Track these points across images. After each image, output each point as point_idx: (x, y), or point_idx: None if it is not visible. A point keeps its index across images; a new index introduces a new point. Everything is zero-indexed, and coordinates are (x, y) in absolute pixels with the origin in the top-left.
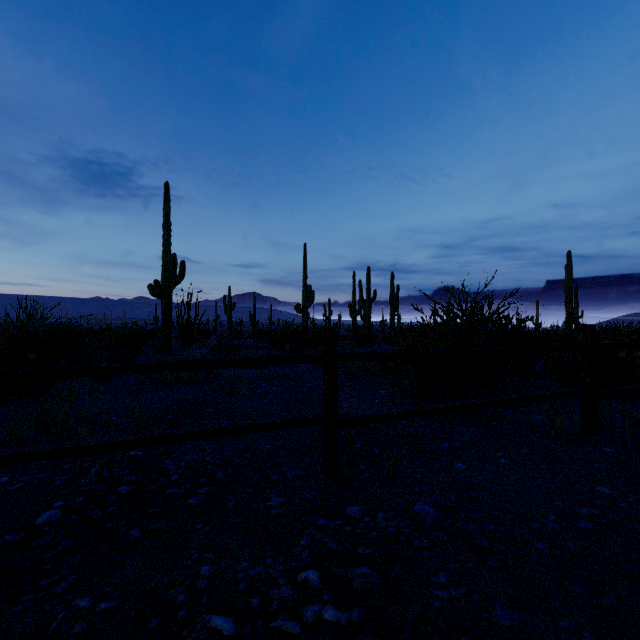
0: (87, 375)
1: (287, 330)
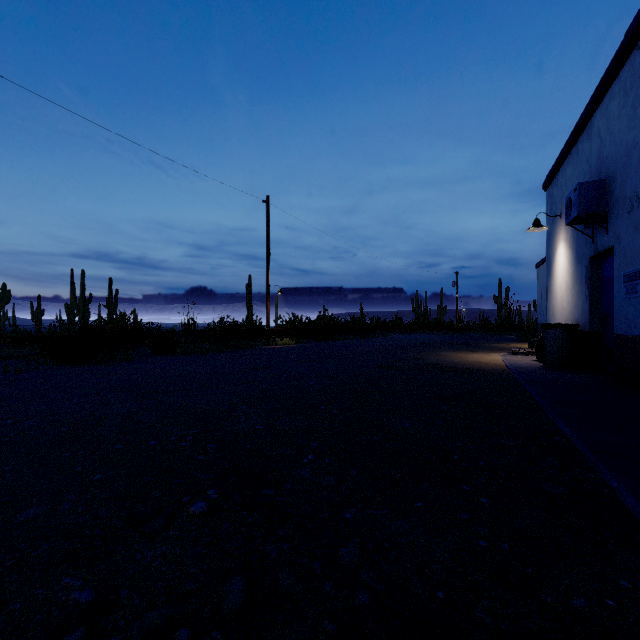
0: None
1: None
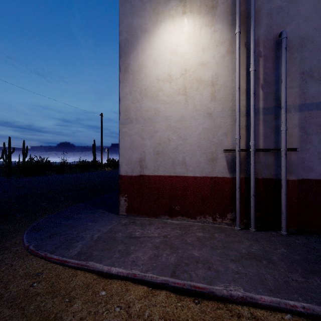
0: None
1: None
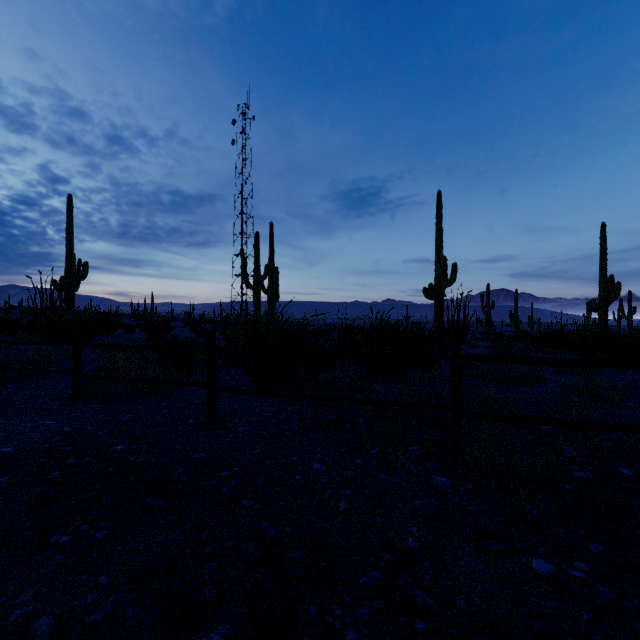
0: None
1: (591, 333)
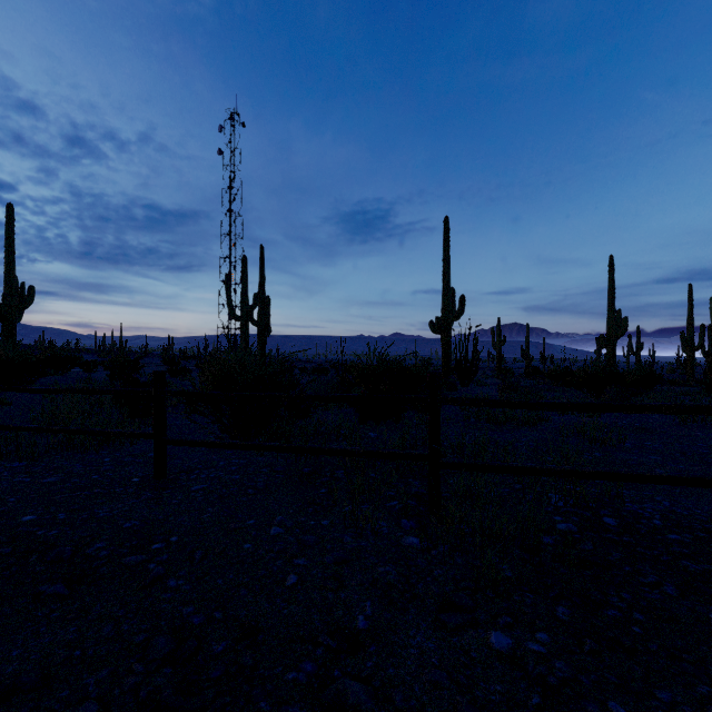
0: (624, 411)
1: (598, 370)
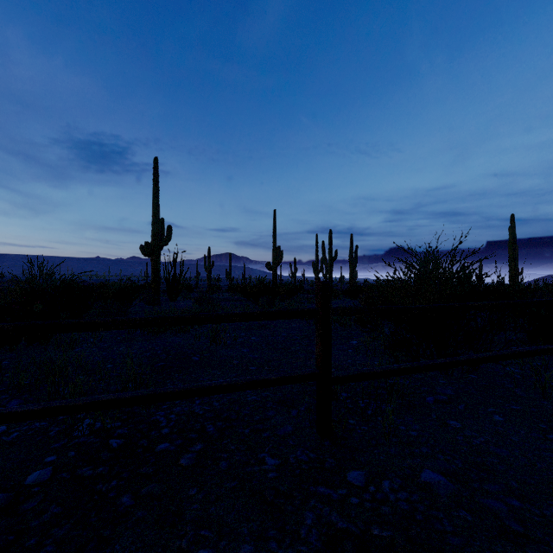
0: (76, 330)
1: (260, 285)
